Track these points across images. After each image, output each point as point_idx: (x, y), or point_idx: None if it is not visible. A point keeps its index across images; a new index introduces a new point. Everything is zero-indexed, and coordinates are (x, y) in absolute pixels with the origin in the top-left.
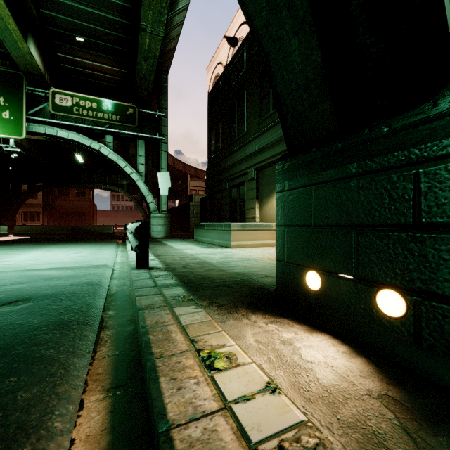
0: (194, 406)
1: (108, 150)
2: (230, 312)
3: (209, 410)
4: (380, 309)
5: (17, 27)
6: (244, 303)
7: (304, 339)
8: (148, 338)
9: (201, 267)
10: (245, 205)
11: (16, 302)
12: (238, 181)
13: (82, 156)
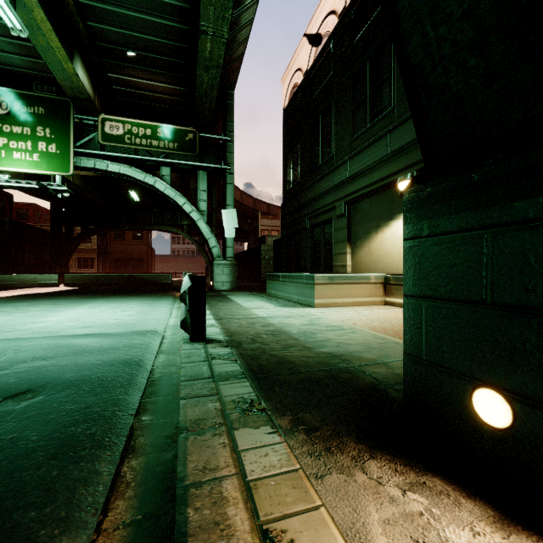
0: None
1: (164, 184)
2: (330, 449)
3: None
4: None
5: (60, 43)
6: (350, 425)
7: None
8: (184, 517)
9: (276, 341)
10: (332, 250)
11: (25, 394)
12: (322, 219)
13: (138, 193)
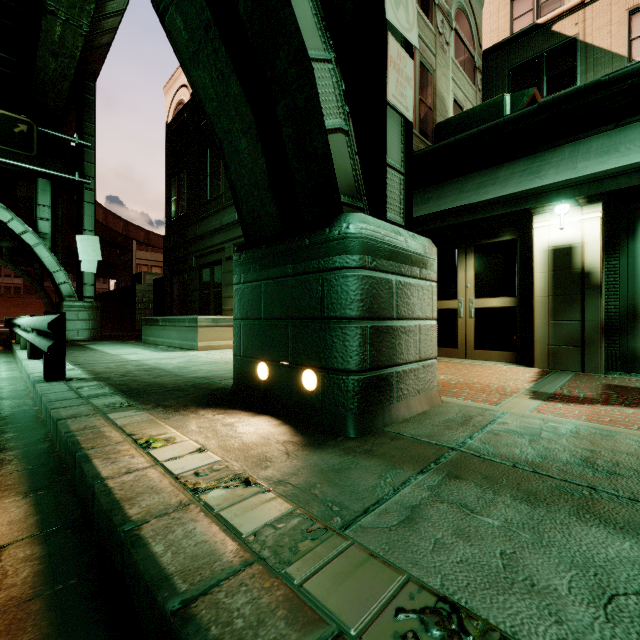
0: (128, 468)
1: None
2: (178, 411)
3: (142, 468)
4: (304, 387)
5: None
6: (196, 402)
7: (245, 421)
8: (75, 439)
9: (149, 374)
10: (222, 293)
11: None
12: (211, 259)
13: None
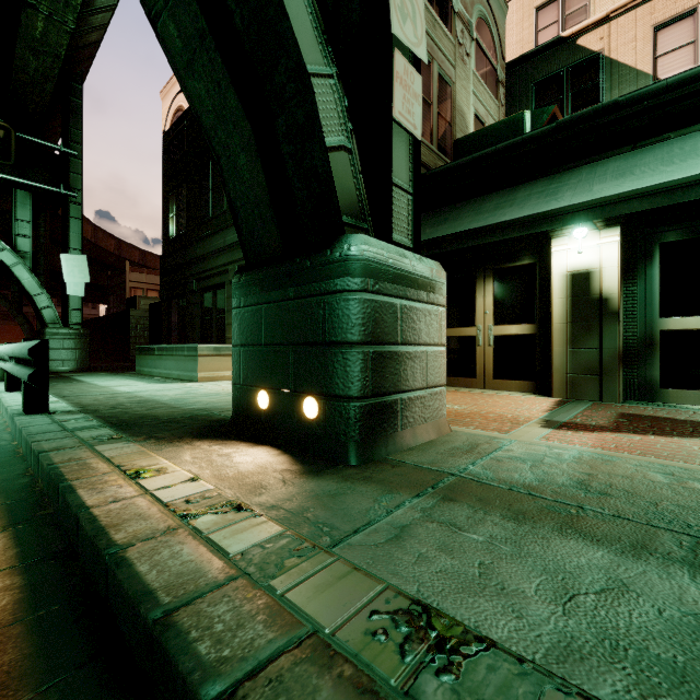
0: (115, 497)
1: None
2: (172, 442)
3: (130, 497)
4: (305, 415)
5: None
6: (192, 434)
7: (243, 451)
8: (58, 471)
9: (142, 406)
10: (225, 319)
11: None
12: (213, 282)
13: None
